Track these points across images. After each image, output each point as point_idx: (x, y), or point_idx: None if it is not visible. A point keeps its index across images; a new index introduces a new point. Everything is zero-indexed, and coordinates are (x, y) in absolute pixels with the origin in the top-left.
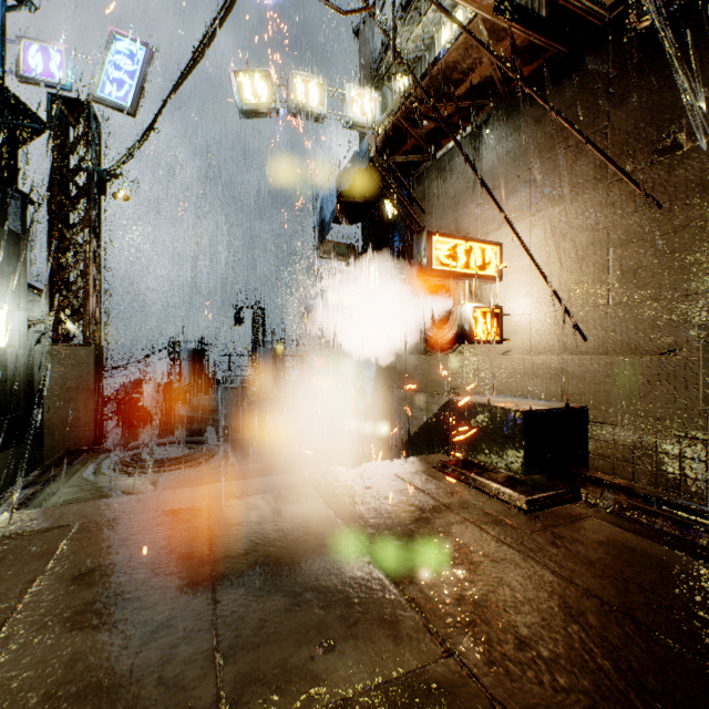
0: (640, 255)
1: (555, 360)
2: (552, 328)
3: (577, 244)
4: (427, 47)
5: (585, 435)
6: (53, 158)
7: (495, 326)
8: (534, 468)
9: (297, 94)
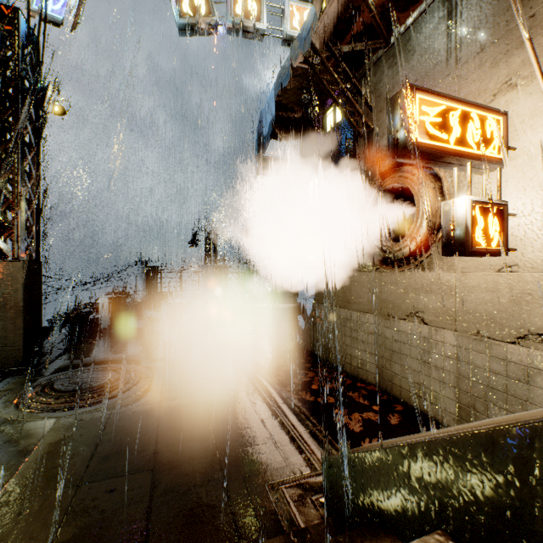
0: None
1: None
2: None
3: None
4: None
5: None
6: None
7: (498, 229)
8: None
9: (235, 8)
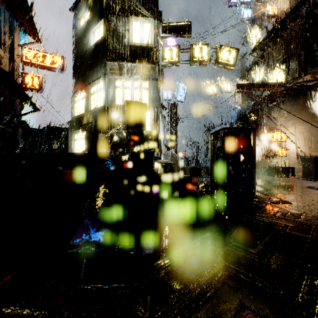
0: (317, 138)
1: (299, 160)
2: (299, 153)
3: (305, 134)
4: (265, 77)
5: (293, 171)
6: (171, 117)
7: (284, 152)
8: (283, 175)
9: (223, 88)
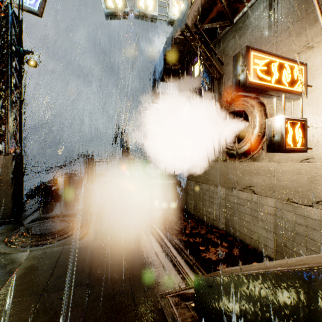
0: None
1: None
2: None
3: None
4: None
5: None
6: None
7: (301, 136)
8: None
9: (139, 3)
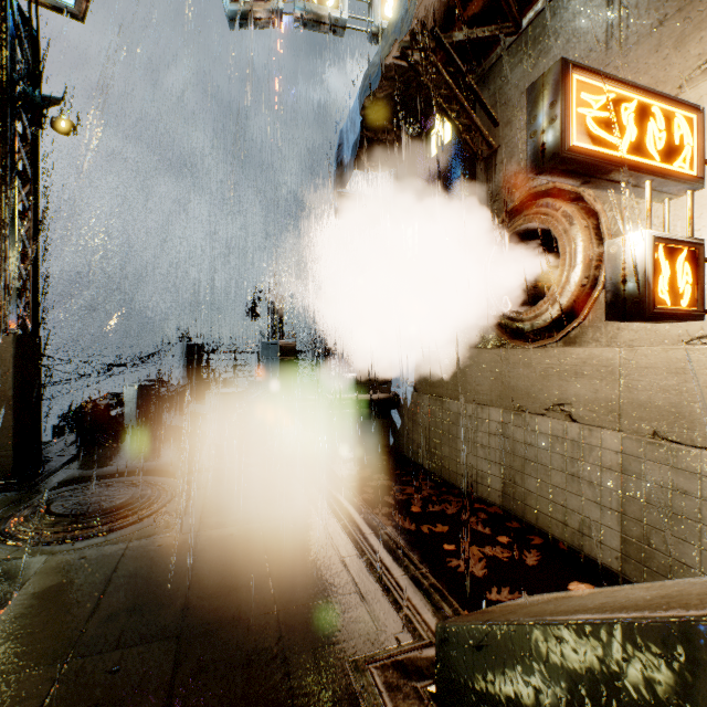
0: None
1: None
2: None
3: None
4: None
5: None
6: None
7: (691, 281)
8: None
9: None
